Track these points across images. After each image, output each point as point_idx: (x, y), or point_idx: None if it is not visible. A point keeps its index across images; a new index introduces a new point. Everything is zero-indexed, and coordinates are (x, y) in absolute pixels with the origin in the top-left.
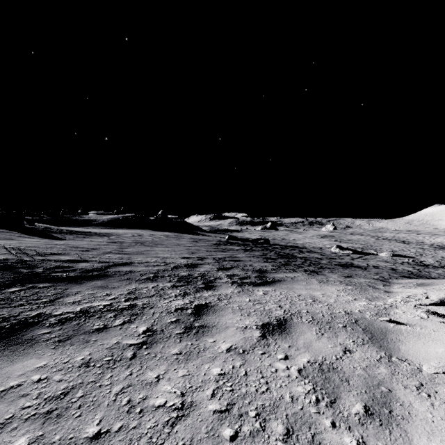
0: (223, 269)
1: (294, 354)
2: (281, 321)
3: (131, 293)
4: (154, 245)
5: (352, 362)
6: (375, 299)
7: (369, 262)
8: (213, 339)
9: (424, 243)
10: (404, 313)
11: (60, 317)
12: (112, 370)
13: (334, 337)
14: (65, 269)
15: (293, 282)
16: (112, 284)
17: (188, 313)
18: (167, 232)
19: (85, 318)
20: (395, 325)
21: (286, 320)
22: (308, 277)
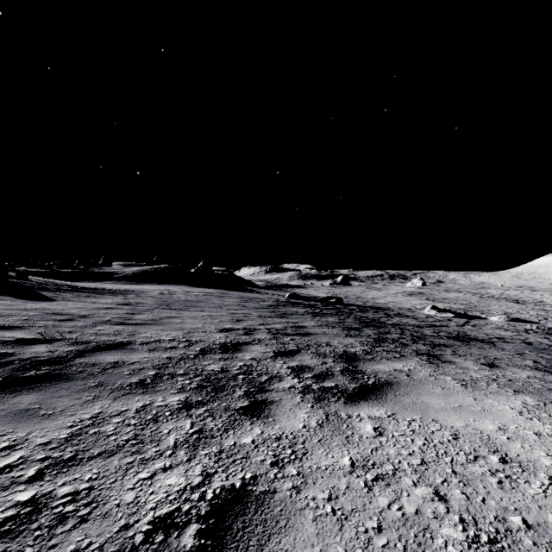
0: (284, 354)
1: None
2: None
3: (74, 435)
4: (184, 308)
5: None
6: None
7: (485, 331)
8: None
9: (544, 302)
10: None
11: None
12: None
13: None
14: None
15: (417, 387)
16: (52, 404)
17: None
18: (209, 288)
19: None
20: None
21: None
22: (435, 372)
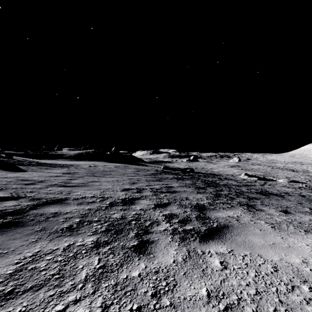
0: (160, 206)
1: None
2: None
3: (17, 271)
4: (102, 176)
5: None
6: None
7: (276, 188)
8: None
9: (308, 171)
10: None
11: None
12: None
13: None
14: None
15: (244, 229)
16: (8, 245)
17: None
18: (117, 163)
19: None
20: None
21: None
22: (253, 218)
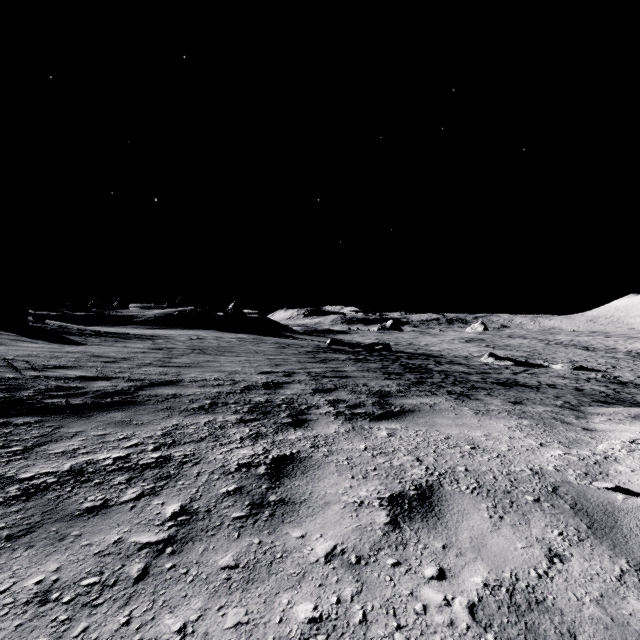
0: (322, 391)
1: (456, 567)
2: (424, 490)
3: (167, 433)
4: (220, 353)
5: (571, 585)
6: (574, 444)
7: (540, 378)
8: (301, 531)
9: (617, 349)
10: (634, 472)
11: (28, 483)
12: (91, 613)
13: (523, 524)
14: (69, 392)
15: (434, 413)
16: (139, 418)
17: (259, 475)
18: (241, 334)
19: (74, 485)
20: (627, 496)
21: (432, 488)
22: (456, 405)
